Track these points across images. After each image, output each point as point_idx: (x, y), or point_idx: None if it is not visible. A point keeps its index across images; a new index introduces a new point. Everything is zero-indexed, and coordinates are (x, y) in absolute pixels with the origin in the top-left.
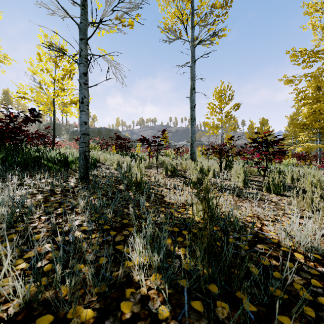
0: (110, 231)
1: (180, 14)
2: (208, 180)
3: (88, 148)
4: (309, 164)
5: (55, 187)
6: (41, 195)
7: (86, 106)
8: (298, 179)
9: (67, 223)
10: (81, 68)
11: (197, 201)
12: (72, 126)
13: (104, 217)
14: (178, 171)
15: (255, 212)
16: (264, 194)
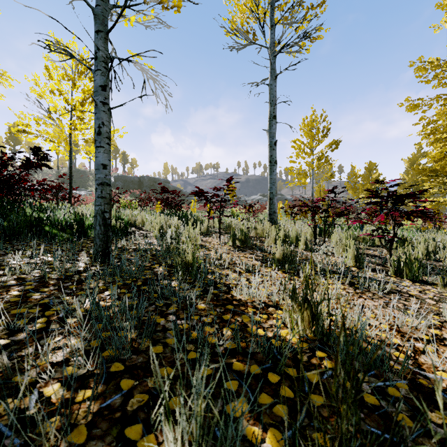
0: (122, 379)
1: (254, 6)
2: (313, 267)
3: (110, 206)
4: (437, 227)
5: (51, 272)
6: (20, 288)
7: (106, 139)
8: (435, 252)
9: (40, 356)
10: (97, 77)
11: (293, 305)
12: None
13: (114, 345)
14: (252, 240)
15: (391, 319)
16: (392, 280)
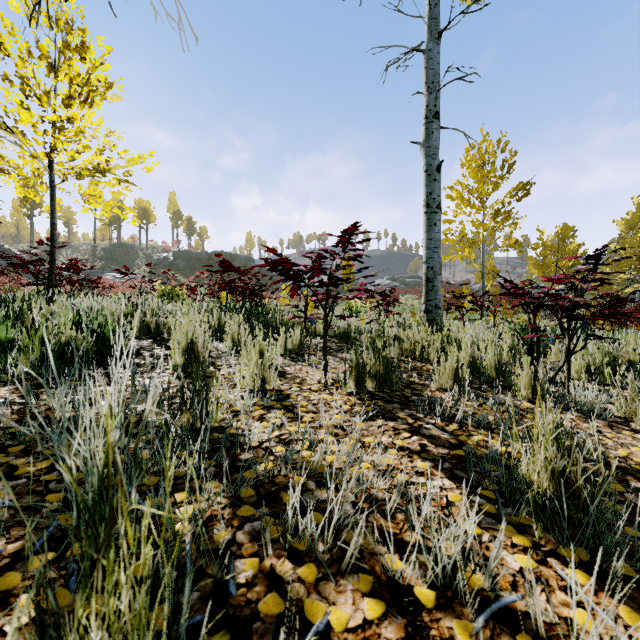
0: None
1: None
2: None
3: None
4: None
5: None
6: None
7: None
8: None
9: None
10: None
11: None
12: (158, 249)
13: None
14: (400, 373)
15: None
16: None
